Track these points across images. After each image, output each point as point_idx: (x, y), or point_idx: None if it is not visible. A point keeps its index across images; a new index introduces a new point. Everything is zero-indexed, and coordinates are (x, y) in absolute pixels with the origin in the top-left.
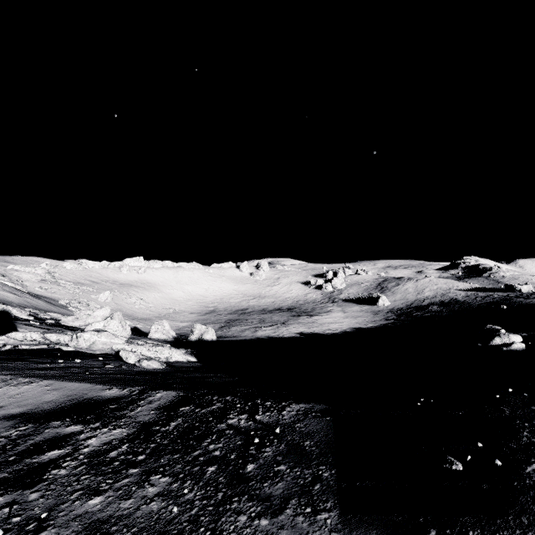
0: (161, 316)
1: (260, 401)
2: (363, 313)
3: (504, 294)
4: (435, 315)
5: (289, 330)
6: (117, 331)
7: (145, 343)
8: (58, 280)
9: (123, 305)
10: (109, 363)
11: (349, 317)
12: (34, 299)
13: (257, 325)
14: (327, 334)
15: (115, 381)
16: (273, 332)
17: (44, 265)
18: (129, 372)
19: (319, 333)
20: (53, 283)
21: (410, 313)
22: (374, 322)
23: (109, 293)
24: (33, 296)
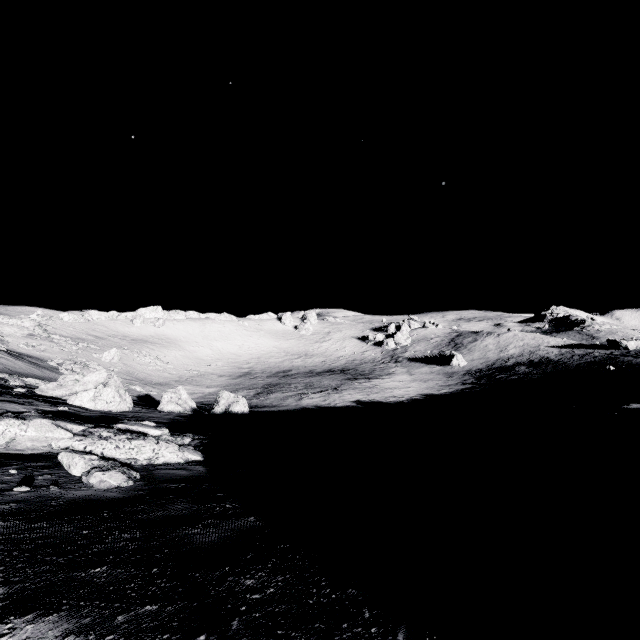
0: (182, 380)
1: None
2: (433, 375)
3: (607, 352)
4: (523, 378)
5: (343, 398)
6: (112, 403)
7: (115, 434)
8: (50, 335)
9: (134, 366)
10: (37, 475)
11: (417, 380)
12: (11, 359)
13: (303, 391)
14: (390, 403)
15: None
16: (323, 400)
17: (35, 316)
18: (49, 505)
19: (381, 402)
20: (43, 339)
21: (492, 375)
22: (448, 387)
23: (115, 352)
24: (13, 355)
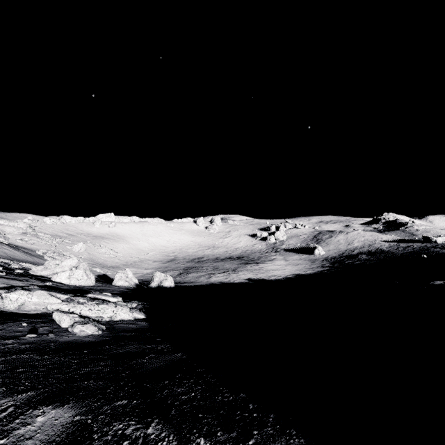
0: (128, 264)
1: (204, 442)
2: (302, 261)
3: (422, 245)
4: (364, 263)
5: (239, 276)
6: (81, 280)
7: (88, 300)
8: (37, 233)
9: (95, 255)
10: (39, 327)
11: (290, 264)
12: (12, 250)
13: (211, 272)
14: (272, 280)
15: (4, 375)
16: (225, 278)
17: (26, 220)
18: (50, 345)
19: (265, 279)
20: (33, 236)
21: (342, 261)
22: (312, 269)
23: (82, 244)
24: (12, 247)
